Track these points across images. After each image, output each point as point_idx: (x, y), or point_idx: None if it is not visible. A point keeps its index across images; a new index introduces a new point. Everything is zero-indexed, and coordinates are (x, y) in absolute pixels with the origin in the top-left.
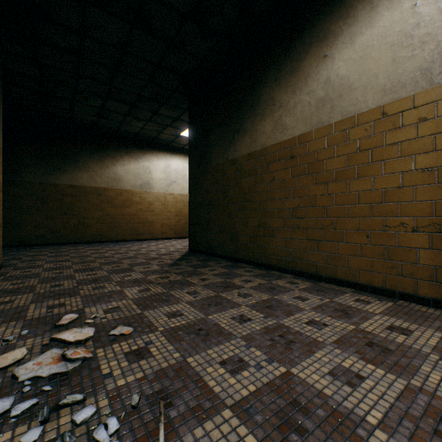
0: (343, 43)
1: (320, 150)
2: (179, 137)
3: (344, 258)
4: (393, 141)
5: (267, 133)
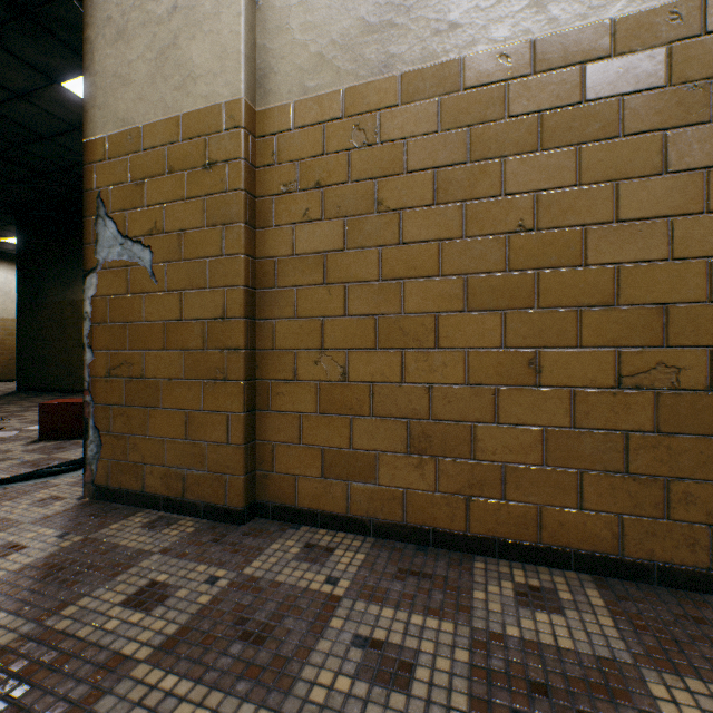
0: None
1: None
2: (1, 242)
3: None
4: None
5: None
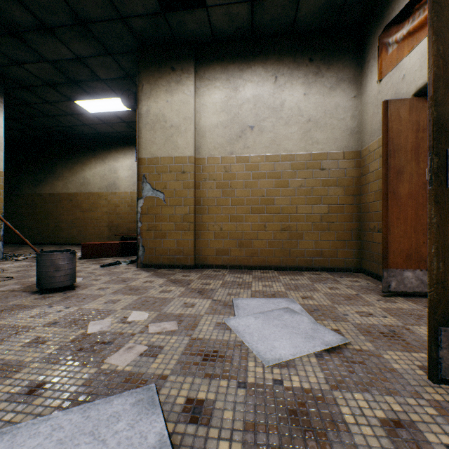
0: (89, 168)
1: (82, 200)
2: None
3: (89, 236)
4: (101, 203)
5: (61, 187)
